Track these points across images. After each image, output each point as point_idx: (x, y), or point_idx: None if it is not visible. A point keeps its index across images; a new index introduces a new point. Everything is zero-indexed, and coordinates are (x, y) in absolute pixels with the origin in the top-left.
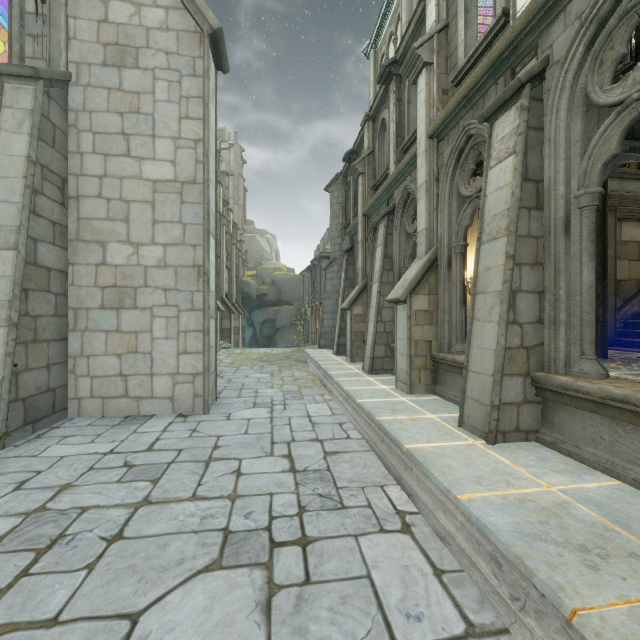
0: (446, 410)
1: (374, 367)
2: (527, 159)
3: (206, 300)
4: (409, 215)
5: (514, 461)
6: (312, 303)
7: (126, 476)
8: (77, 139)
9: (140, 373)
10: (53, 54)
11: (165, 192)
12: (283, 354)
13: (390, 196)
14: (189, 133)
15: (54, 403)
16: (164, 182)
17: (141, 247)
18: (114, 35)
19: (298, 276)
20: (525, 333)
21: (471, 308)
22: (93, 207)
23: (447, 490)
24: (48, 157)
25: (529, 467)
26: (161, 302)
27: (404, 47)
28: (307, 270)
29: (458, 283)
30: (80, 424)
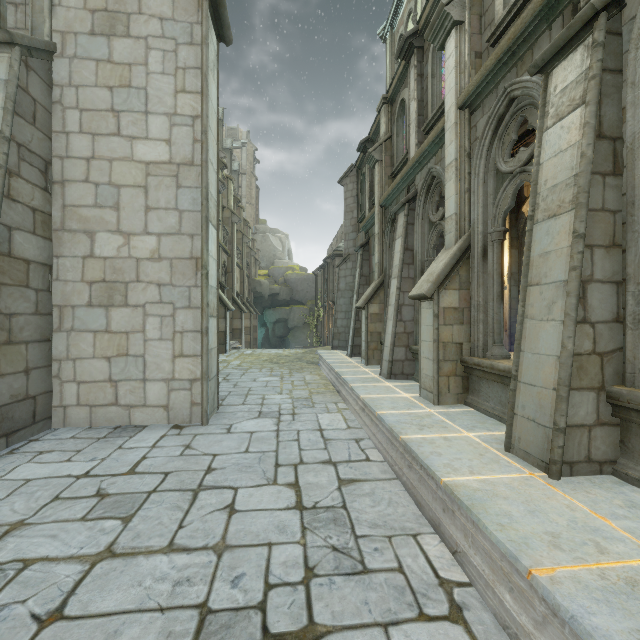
0: (484, 426)
1: (393, 371)
2: (601, 110)
3: (204, 296)
4: (433, 202)
5: (595, 507)
6: (325, 302)
7: (94, 511)
8: (62, 117)
9: (131, 378)
10: (36, 23)
11: (159, 175)
12: (294, 355)
13: (411, 182)
14: (186, 109)
15: (34, 412)
16: (158, 164)
17: (133, 237)
18: (103, 0)
19: (311, 275)
20: (598, 335)
21: (521, 303)
22: (80, 193)
23: (513, 557)
24: (27, 135)
25: (619, 518)
26: (155, 299)
27: (427, 14)
28: (320, 269)
29: (495, 275)
30: (62, 436)
